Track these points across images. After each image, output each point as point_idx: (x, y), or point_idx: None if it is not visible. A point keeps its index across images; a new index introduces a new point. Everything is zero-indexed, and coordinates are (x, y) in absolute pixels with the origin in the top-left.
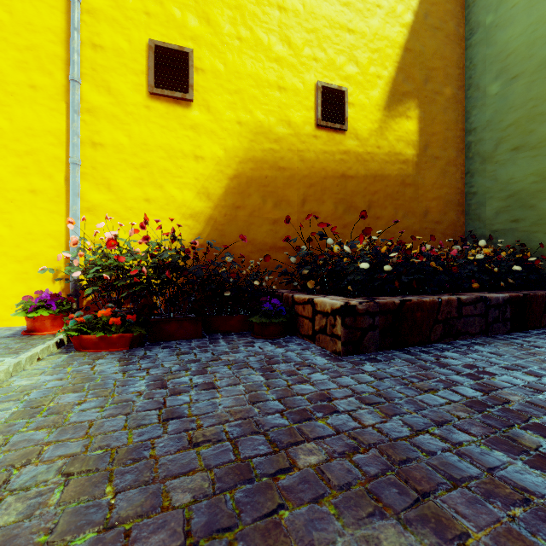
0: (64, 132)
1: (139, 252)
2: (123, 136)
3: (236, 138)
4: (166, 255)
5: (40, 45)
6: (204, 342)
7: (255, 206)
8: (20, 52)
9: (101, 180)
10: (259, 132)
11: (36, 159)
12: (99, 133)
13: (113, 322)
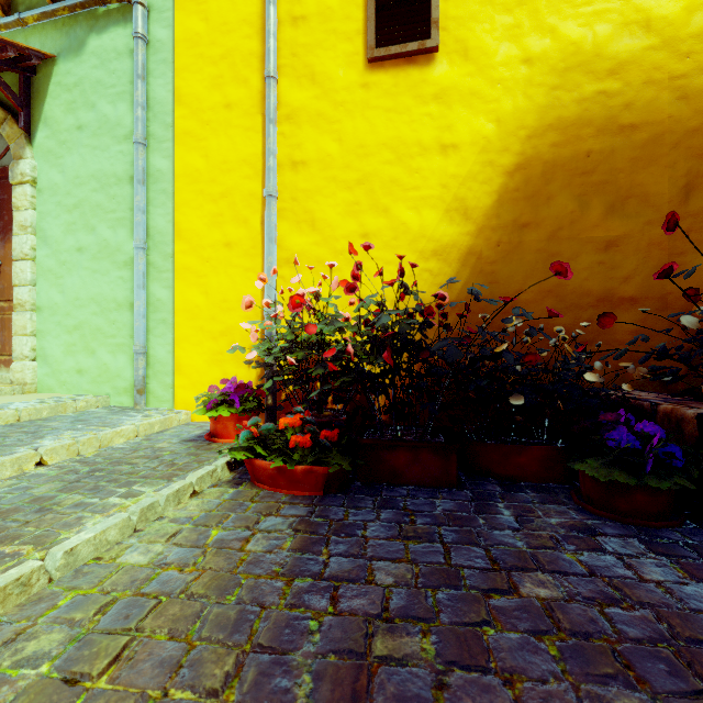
0: (260, 157)
1: (349, 319)
2: (331, 141)
3: (520, 92)
4: (386, 318)
5: (235, 47)
6: (462, 503)
7: (562, 217)
8: (216, 65)
9: (303, 215)
10: (572, 66)
11: (231, 202)
12: (300, 146)
13: (295, 443)
